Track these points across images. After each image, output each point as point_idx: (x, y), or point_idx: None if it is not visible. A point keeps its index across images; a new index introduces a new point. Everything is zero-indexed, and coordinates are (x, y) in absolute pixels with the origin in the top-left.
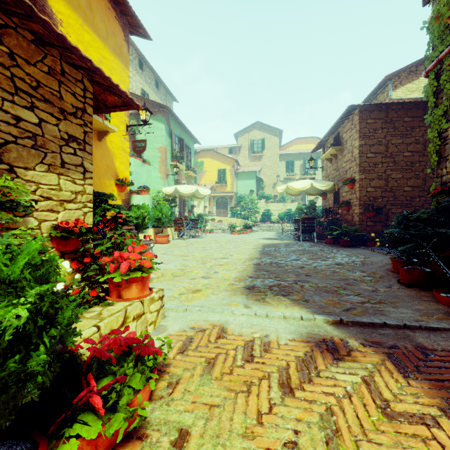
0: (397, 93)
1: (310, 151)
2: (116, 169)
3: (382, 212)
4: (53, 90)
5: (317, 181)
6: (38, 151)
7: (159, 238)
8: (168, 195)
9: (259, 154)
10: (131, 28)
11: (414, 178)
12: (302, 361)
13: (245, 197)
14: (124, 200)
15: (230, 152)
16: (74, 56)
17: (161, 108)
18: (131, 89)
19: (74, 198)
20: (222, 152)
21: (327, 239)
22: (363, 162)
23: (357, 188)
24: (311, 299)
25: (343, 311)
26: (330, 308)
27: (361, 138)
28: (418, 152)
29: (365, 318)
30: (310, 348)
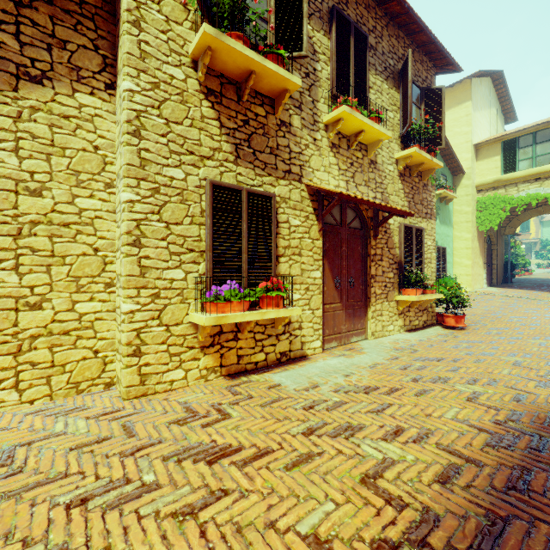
0: None
1: None
2: None
3: None
4: None
5: None
6: None
7: None
8: None
9: None
10: None
11: None
12: None
13: None
14: None
15: None
16: None
17: None
18: None
19: None
20: None
21: None
22: None
23: None
24: None
25: None
26: None
27: None
28: None
29: None
30: None
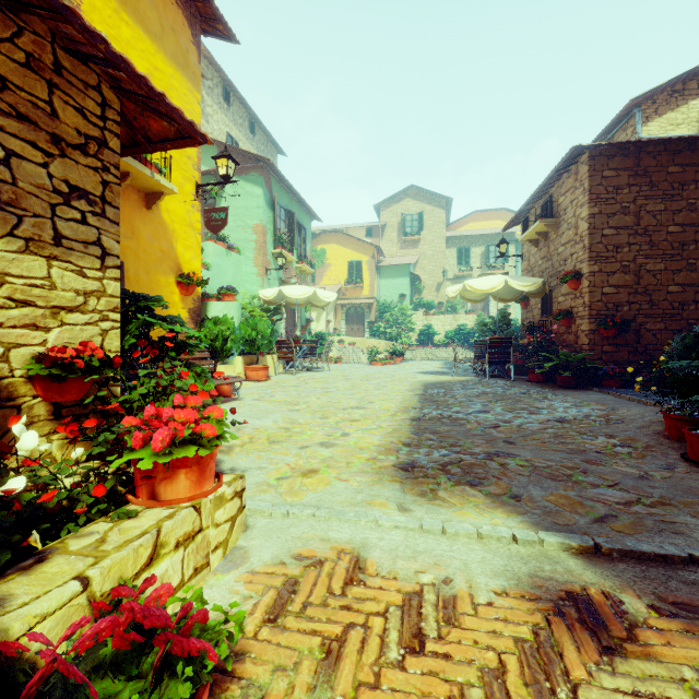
0: (650, 128)
1: (496, 232)
2: (178, 257)
3: (629, 329)
4: (37, 98)
5: (515, 278)
6: (3, 212)
7: (252, 373)
8: (268, 301)
9: (415, 237)
10: (204, 24)
11: (686, 270)
12: (532, 654)
13: (391, 306)
14: (192, 310)
15: (368, 234)
16: (75, 34)
17: (257, 162)
18: (210, 134)
19: (83, 304)
20: (355, 234)
21: (532, 374)
22: (597, 244)
23: (585, 289)
24: (526, 493)
25: (594, 523)
26: (566, 514)
27: (593, 202)
28: (694, 225)
29: (647, 543)
30: (543, 616)
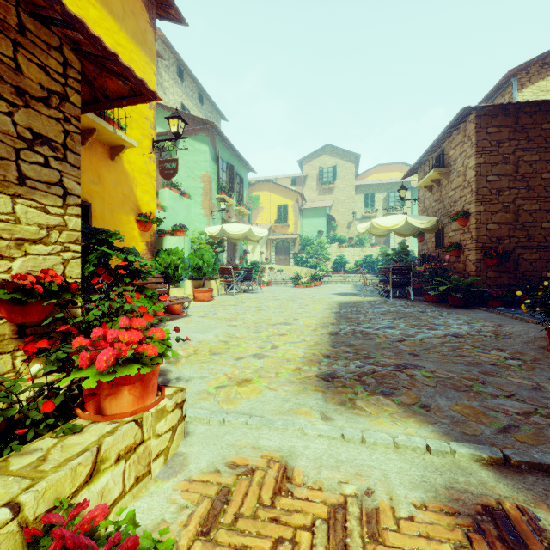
0: (525, 94)
1: (395, 181)
2: (137, 199)
3: (509, 259)
4: (2, 55)
5: (413, 216)
6: None
7: (199, 294)
8: (213, 237)
9: (330, 185)
10: (159, 9)
11: None
12: None
13: (311, 241)
14: (150, 243)
15: (293, 183)
16: None
17: (204, 125)
18: (167, 103)
19: (46, 236)
20: (283, 183)
21: (428, 296)
22: (482, 188)
23: (473, 225)
24: (433, 403)
25: (499, 434)
26: (473, 424)
27: (479, 154)
28: None
29: None
30: (463, 533)
